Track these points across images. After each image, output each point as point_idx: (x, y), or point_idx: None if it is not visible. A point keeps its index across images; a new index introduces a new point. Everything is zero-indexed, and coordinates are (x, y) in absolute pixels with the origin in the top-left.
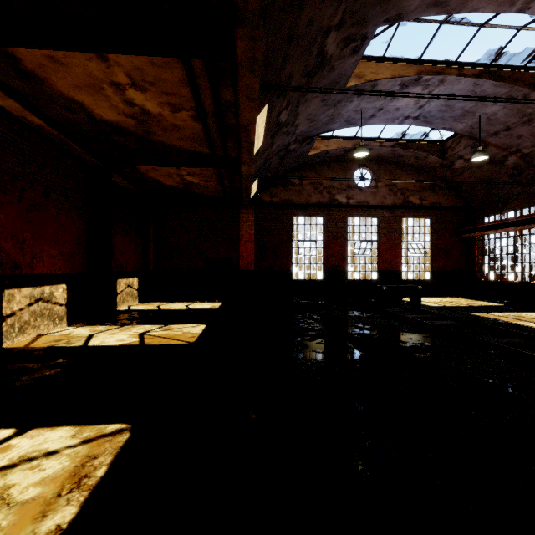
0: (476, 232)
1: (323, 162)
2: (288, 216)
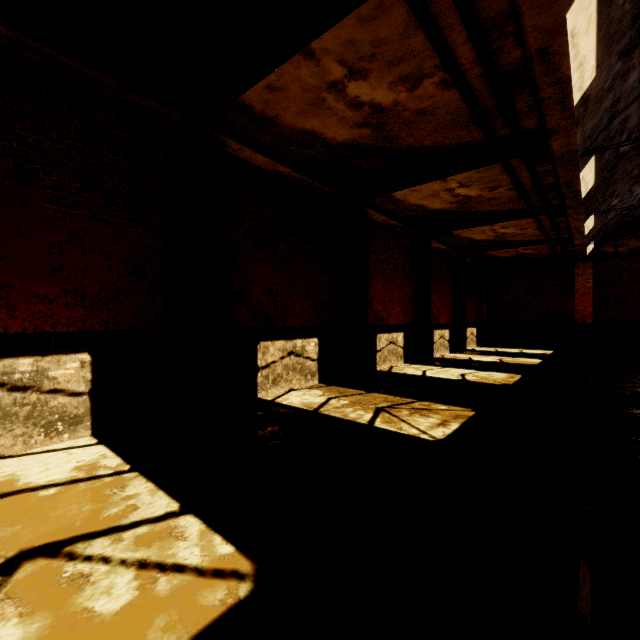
0: None
1: None
2: None
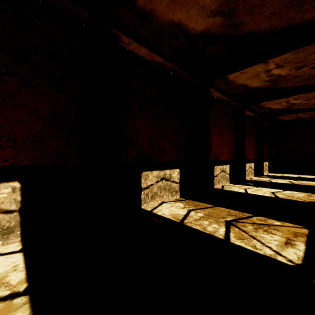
0: None
1: None
2: None
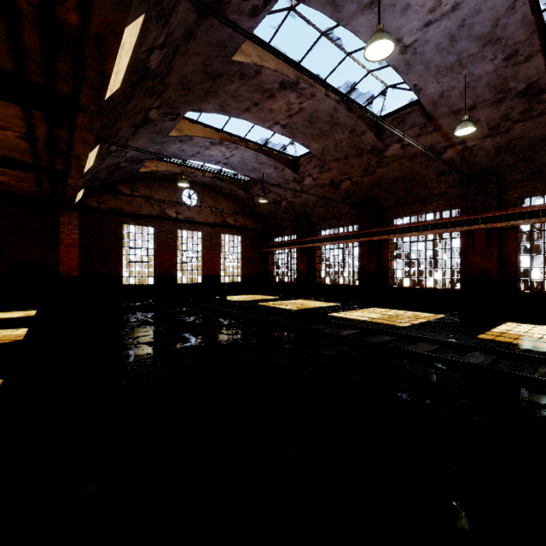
0: (269, 249)
1: (154, 178)
2: (119, 223)
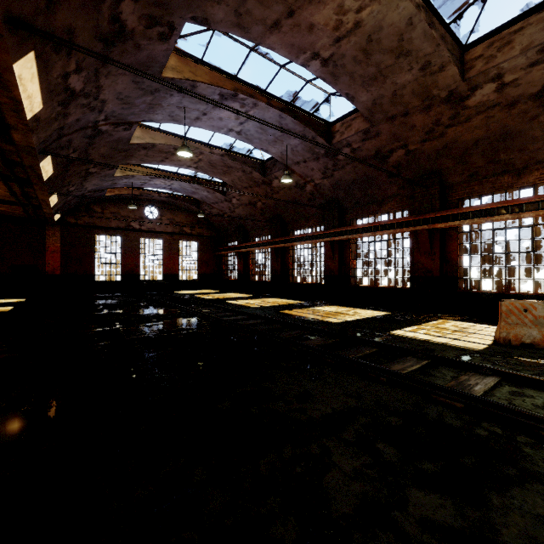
0: (220, 252)
1: (121, 199)
2: (92, 234)
